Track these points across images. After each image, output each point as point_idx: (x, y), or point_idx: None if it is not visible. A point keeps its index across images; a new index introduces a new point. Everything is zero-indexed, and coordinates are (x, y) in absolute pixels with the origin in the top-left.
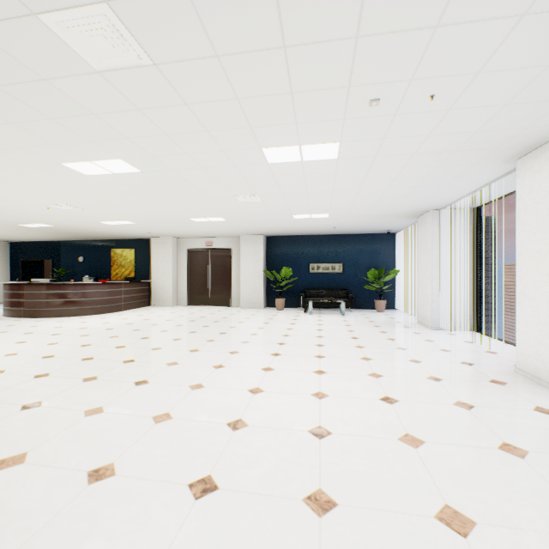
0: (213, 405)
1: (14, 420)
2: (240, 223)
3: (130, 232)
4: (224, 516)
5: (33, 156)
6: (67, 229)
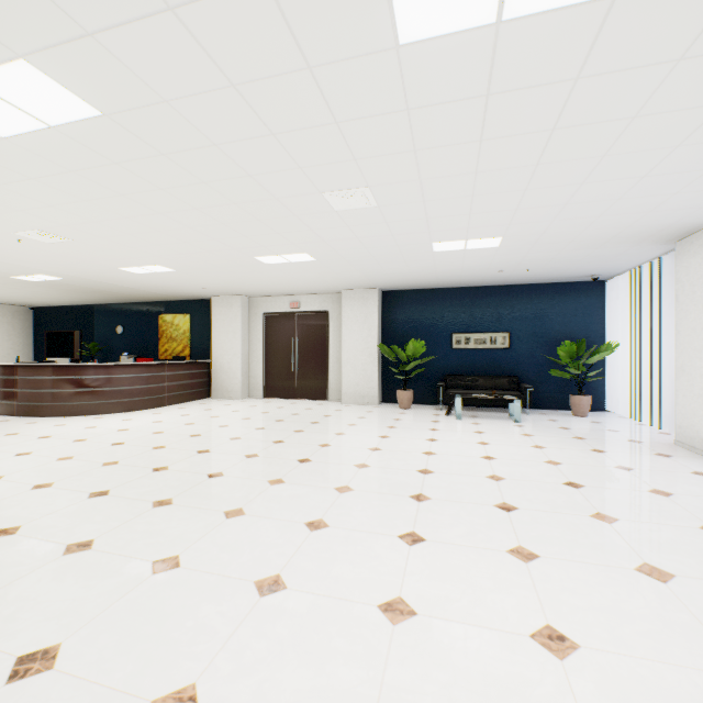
0: None
1: None
2: (339, 265)
3: (178, 288)
4: None
5: None
6: (85, 284)
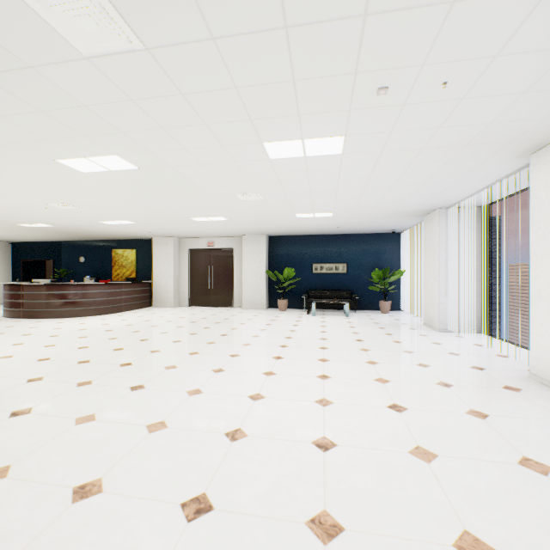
0: (211, 412)
1: (0, 429)
2: (242, 222)
3: (131, 232)
4: (218, 543)
5: (26, 152)
6: (67, 229)
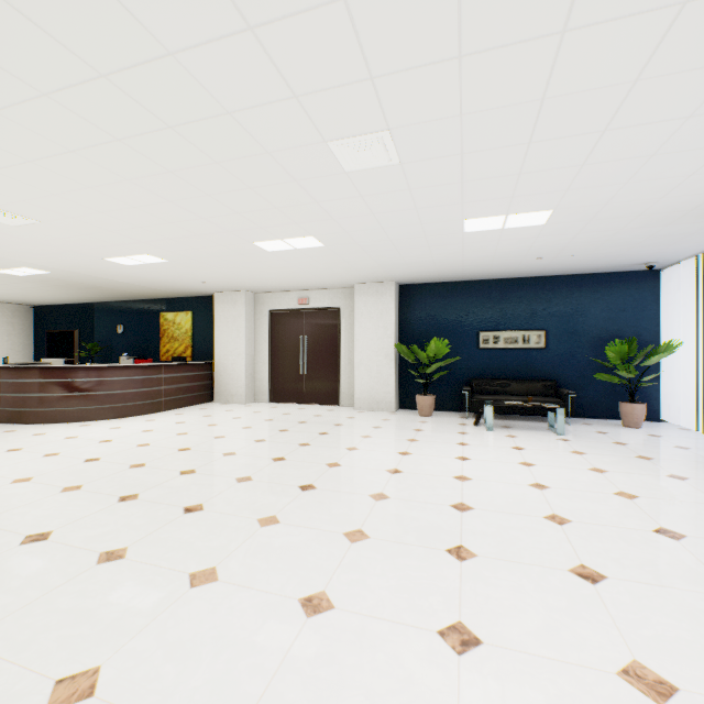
0: None
1: None
2: (352, 252)
3: (176, 283)
4: None
5: None
6: (76, 278)
